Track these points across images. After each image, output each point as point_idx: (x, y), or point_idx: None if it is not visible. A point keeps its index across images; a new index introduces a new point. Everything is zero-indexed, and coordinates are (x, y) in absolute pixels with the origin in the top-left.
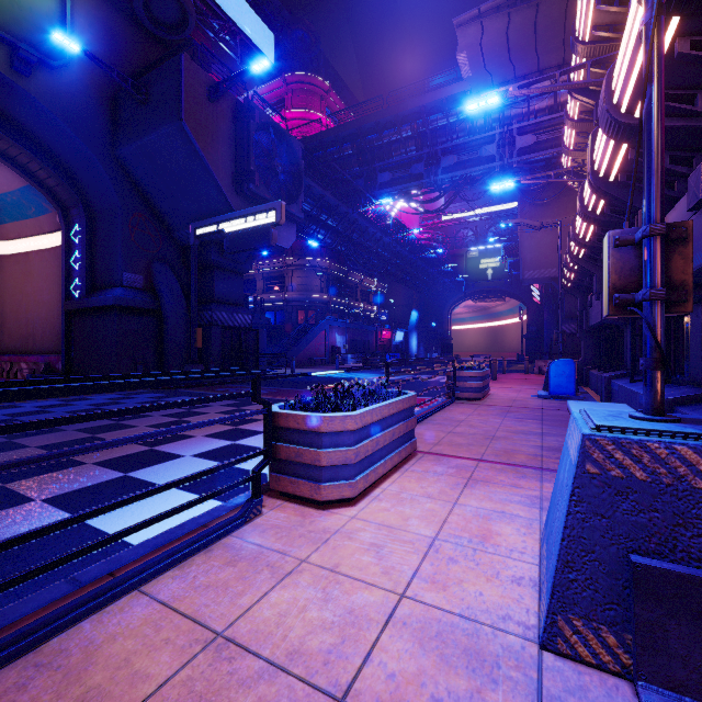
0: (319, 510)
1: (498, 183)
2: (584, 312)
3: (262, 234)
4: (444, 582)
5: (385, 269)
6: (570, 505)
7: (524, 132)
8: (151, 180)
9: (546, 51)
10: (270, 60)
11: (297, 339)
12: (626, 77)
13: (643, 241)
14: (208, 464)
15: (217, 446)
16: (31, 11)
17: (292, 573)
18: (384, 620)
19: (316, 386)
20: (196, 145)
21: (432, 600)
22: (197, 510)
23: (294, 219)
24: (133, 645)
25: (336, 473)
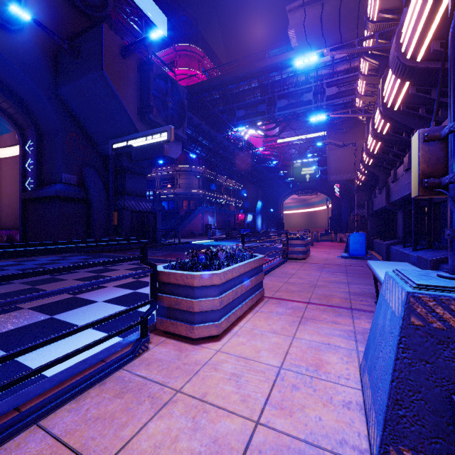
0: (193, 345)
1: (315, 116)
2: (370, 201)
3: (158, 148)
4: (290, 409)
5: (240, 173)
6: (398, 351)
7: (331, 85)
8: (82, 110)
9: (346, 30)
10: (165, 35)
11: (183, 219)
12: (413, 30)
13: (449, 136)
14: (114, 308)
15: (122, 294)
16: None
17: (168, 403)
18: (243, 448)
19: (191, 251)
20: (113, 87)
21: (282, 426)
22: (101, 345)
23: (180, 139)
24: None
25: (205, 316)
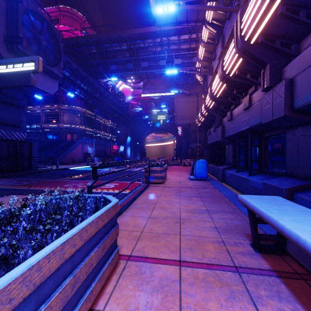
0: None
1: (170, 70)
2: (205, 137)
3: (24, 76)
4: None
5: (114, 115)
6: None
7: (177, 57)
8: None
9: (191, 10)
10: None
11: (65, 149)
12: None
13: None
14: None
15: None
16: None
17: None
18: None
19: None
20: None
21: None
22: None
23: (56, 77)
24: None
25: None
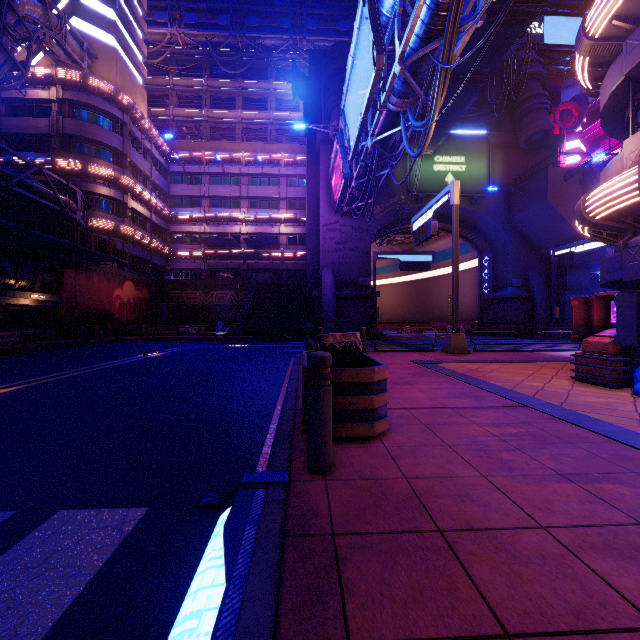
0: None
1: None
2: None
3: (600, 252)
4: None
5: None
6: None
7: None
8: (527, 229)
9: None
10: None
11: None
12: None
13: None
14: None
15: None
16: (477, 178)
17: None
18: None
19: None
20: (556, 210)
21: None
22: None
23: None
24: (559, 352)
25: None
